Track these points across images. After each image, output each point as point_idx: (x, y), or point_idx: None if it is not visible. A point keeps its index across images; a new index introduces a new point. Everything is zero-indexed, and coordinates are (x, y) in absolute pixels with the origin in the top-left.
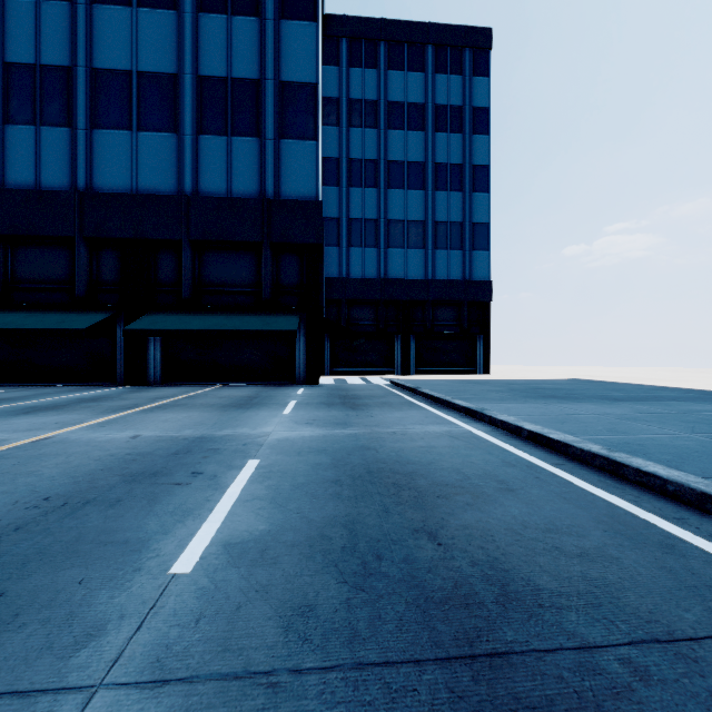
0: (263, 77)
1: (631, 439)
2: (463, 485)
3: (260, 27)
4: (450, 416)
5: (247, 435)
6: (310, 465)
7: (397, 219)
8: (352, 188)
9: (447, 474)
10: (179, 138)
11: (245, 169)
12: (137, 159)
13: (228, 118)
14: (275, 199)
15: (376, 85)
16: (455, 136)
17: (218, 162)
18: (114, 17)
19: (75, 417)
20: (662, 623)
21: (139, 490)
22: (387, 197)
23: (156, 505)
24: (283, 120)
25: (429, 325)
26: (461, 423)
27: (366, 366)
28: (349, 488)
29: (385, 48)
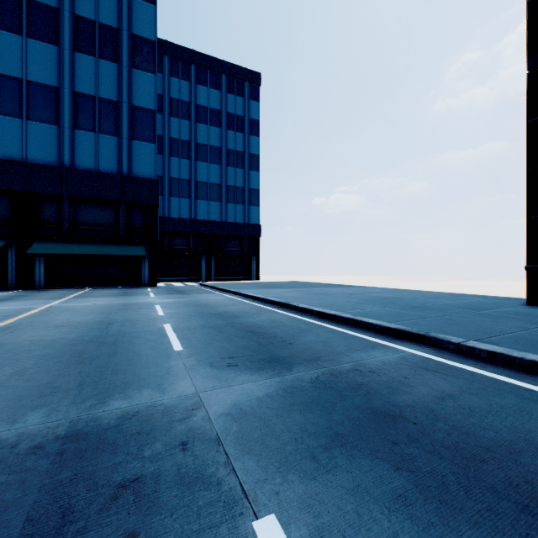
0: (120, 100)
1: (277, 295)
2: (224, 305)
3: (119, 70)
4: (226, 295)
5: (145, 302)
6: (178, 305)
7: (203, 181)
8: (172, 157)
9: (220, 304)
10: (60, 129)
11: (108, 155)
12: (26, 139)
13: (96, 122)
14: (129, 176)
15: (189, 92)
16: (239, 134)
17: (89, 148)
18: (7, 39)
19: (40, 301)
20: (248, 312)
21: (128, 310)
22: (196, 166)
23: (140, 311)
24: (134, 129)
25: (224, 250)
26: (230, 296)
27: (182, 276)
28: (193, 307)
29: (195, 69)
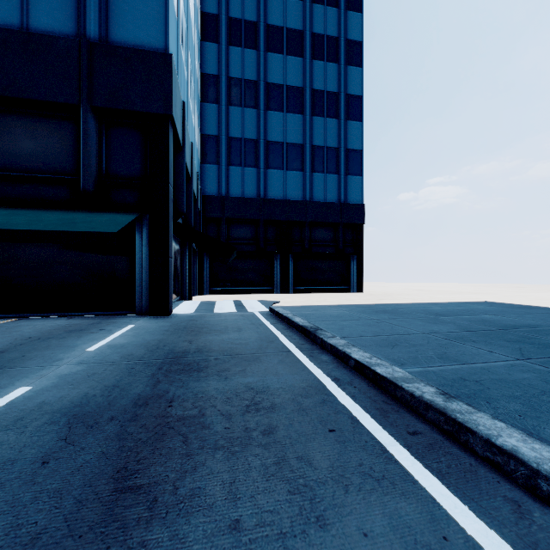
0: None
1: None
2: None
3: None
4: None
5: None
6: None
7: (276, 141)
8: (231, 107)
9: None
10: None
11: None
12: None
13: None
14: (99, 43)
15: (256, 6)
16: (331, 65)
17: None
18: None
19: None
20: None
21: None
22: (267, 118)
23: None
24: None
25: (307, 245)
26: None
27: (246, 285)
28: None
29: None
